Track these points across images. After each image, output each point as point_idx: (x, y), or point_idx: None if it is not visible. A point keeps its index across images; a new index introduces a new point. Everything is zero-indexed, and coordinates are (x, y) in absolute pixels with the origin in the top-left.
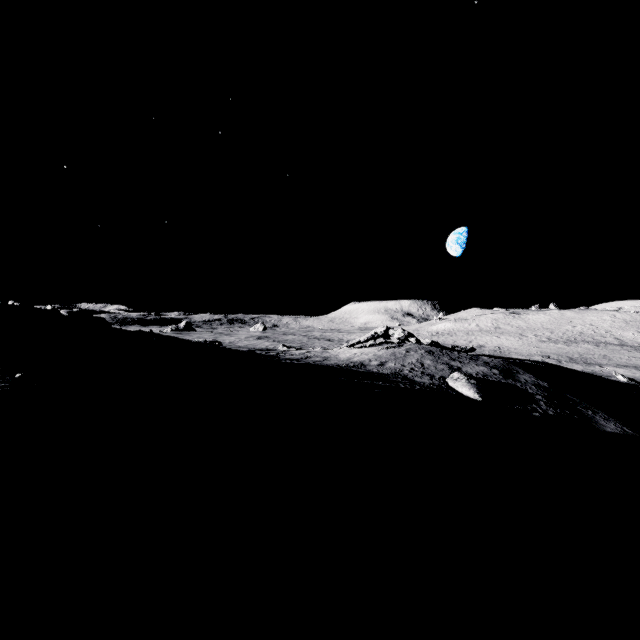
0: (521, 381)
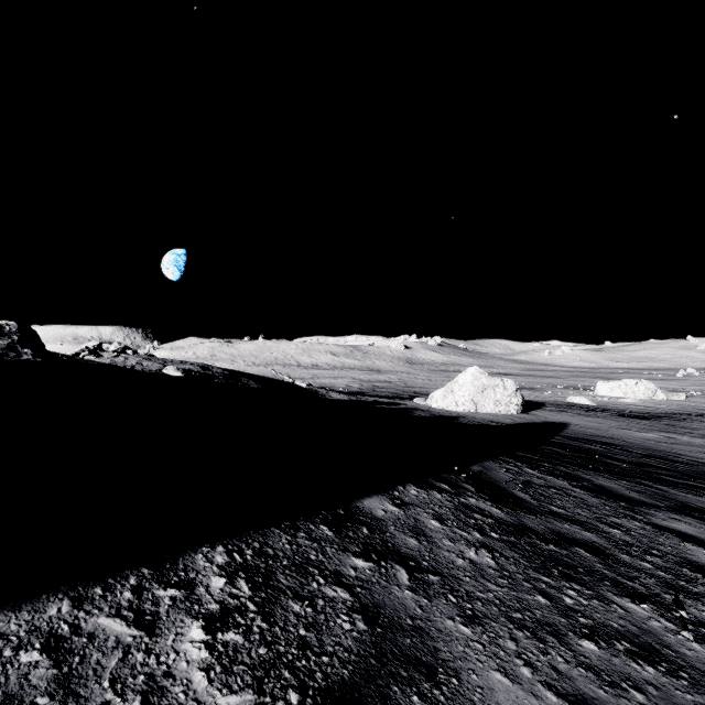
0: (214, 371)
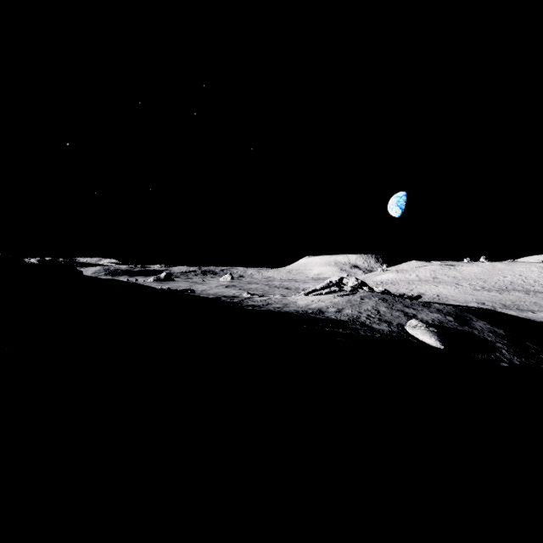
0: (477, 328)
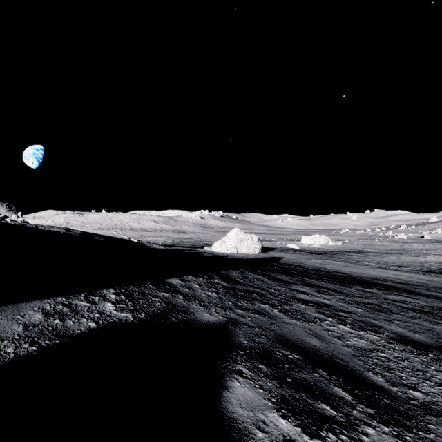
0: (74, 232)
